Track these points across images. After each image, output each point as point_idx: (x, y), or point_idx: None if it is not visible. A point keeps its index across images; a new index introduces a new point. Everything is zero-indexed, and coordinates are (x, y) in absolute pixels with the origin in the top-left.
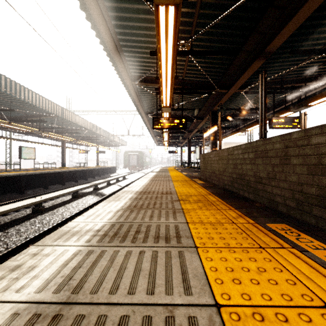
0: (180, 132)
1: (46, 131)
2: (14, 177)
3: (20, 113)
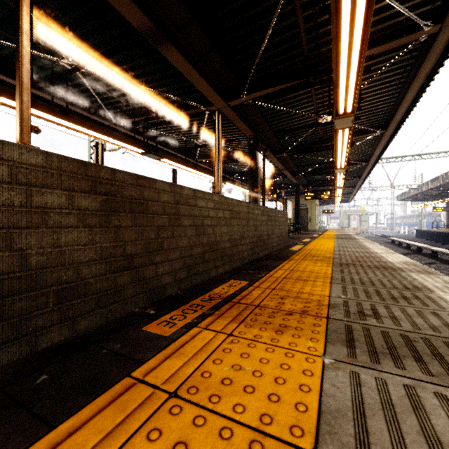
0: None
1: None
2: None
3: None
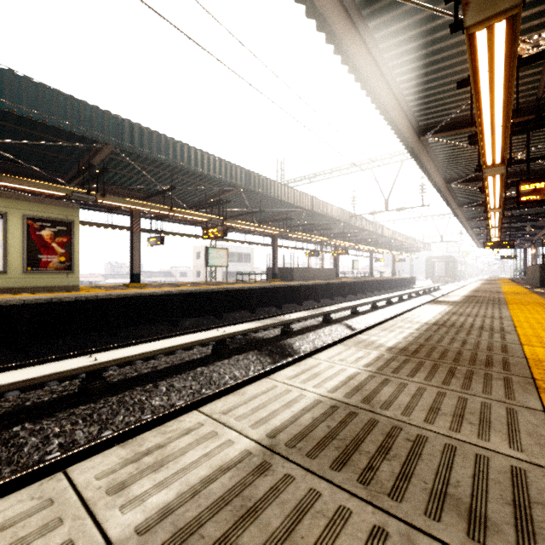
0: (515, 237)
1: (362, 245)
2: (371, 281)
3: (361, 237)
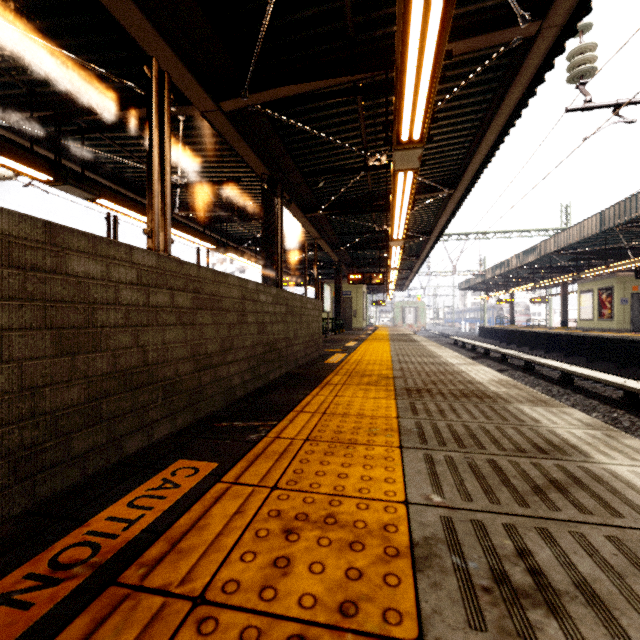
0: None
1: None
2: None
3: None
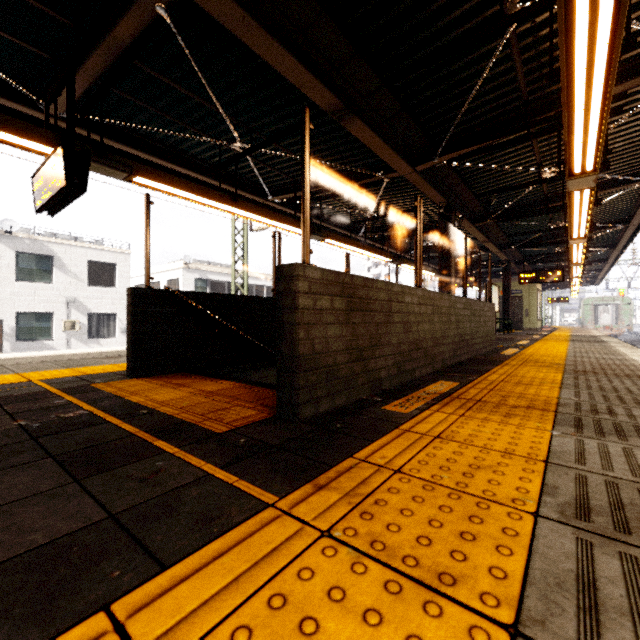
0: None
1: None
2: None
3: None
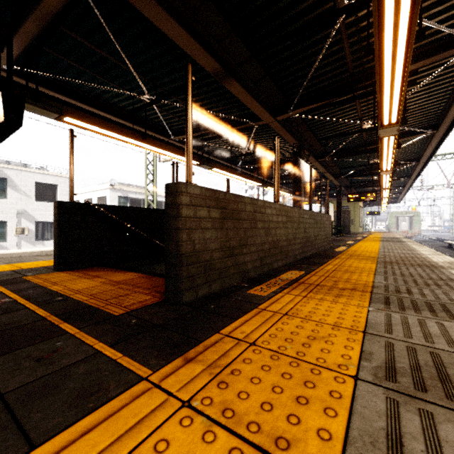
0: None
1: None
2: None
3: None
